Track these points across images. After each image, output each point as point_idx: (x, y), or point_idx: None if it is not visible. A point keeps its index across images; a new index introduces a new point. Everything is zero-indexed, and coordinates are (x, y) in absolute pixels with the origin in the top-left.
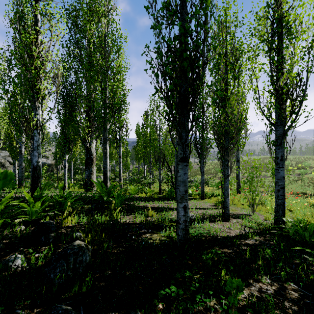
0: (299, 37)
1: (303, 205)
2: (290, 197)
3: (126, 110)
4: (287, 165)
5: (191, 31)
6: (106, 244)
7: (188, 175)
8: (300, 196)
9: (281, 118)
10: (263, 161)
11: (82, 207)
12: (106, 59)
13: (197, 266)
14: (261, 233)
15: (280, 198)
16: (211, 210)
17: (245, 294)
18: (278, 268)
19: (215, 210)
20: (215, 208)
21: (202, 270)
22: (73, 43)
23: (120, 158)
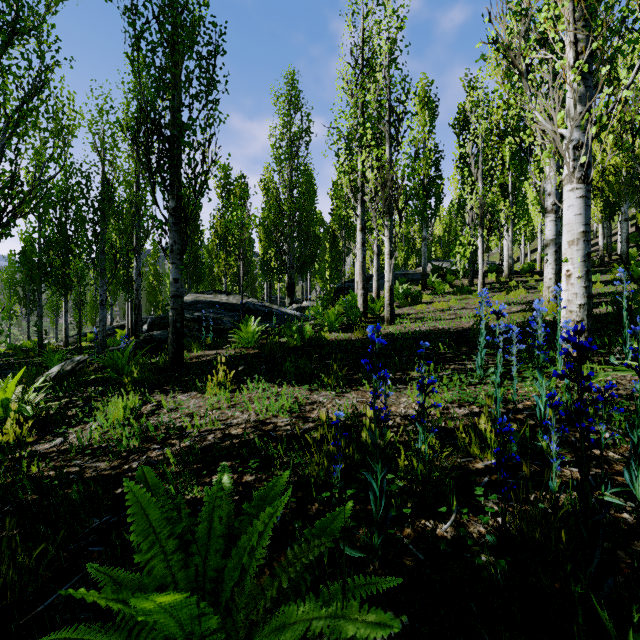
0: None
1: None
2: None
3: None
4: None
5: None
6: None
7: None
8: None
9: None
10: None
11: None
12: None
13: None
14: None
15: None
16: None
17: None
18: None
19: None
20: None
21: None
22: None
23: None
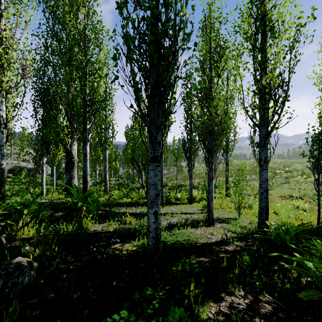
0: (281, 36)
1: (289, 207)
2: (277, 200)
3: (112, 110)
4: (275, 168)
5: (158, 10)
6: (56, 259)
7: (180, 180)
8: (287, 199)
9: (264, 119)
10: (253, 165)
11: (52, 215)
12: (86, 52)
13: (165, 280)
14: (244, 238)
15: (264, 201)
16: (197, 215)
17: (212, 312)
18: (255, 276)
19: (201, 215)
20: (201, 213)
21: (170, 284)
22: (50, 35)
23: (106, 162)
